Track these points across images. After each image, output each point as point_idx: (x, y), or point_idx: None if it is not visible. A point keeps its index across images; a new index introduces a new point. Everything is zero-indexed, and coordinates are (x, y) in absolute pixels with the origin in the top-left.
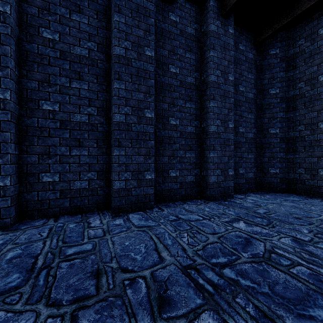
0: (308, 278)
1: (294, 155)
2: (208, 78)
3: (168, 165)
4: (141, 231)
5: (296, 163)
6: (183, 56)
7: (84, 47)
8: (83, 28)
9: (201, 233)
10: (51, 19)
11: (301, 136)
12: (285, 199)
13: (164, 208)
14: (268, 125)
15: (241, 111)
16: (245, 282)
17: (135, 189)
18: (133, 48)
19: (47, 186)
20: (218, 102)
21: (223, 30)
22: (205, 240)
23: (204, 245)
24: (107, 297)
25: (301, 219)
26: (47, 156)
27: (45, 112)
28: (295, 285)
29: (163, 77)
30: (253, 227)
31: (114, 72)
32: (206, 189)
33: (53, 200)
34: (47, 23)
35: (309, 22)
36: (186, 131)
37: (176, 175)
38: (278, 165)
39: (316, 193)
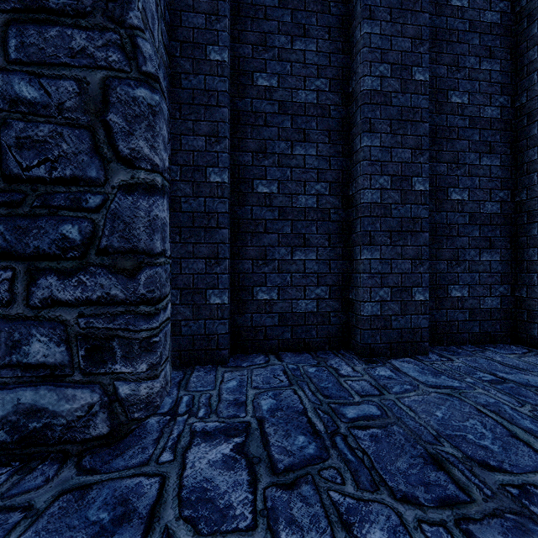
0: None
1: None
2: (534, 102)
3: (447, 277)
4: (446, 395)
5: None
6: (476, 70)
7: (311, 89)
8: (309, 60)
9: None
10: (267, 58)
11: None
12: None
13: (448, 355)
14: None
15: None
16: None
17: (396, 317)
18: (393, 74)
19: (263, 307)
20: None
21: None
22: None
23: None
24: (499, 510)
25: None
26: (263, 262)
27: (260, 197)
28: None
29: (438, 116)
30: None
31: (362, 120)
32: (529, 324)
33: (270, 328)
34: (263, 65)
35: None
36: (483, 212)
37: (462, 295)
38: None
39: None
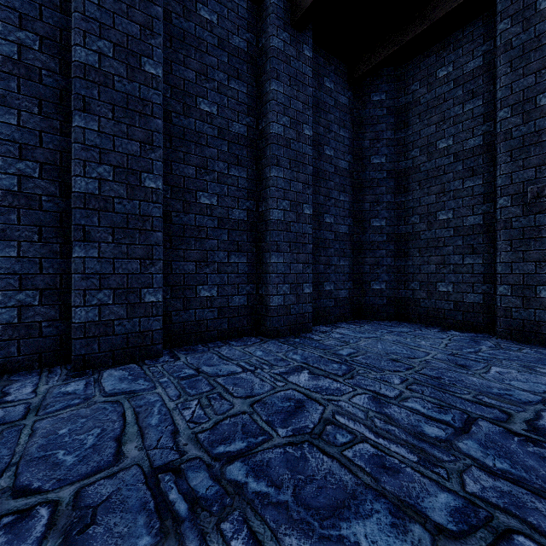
0: (367, 463)
1: (406, 262)
2: (268, 128)
3: (196, 278)
4: (109, 404)
5: (409, 274)
6: (225, 86)
7: (8, 38)
8: (6, 0)
9: (224, 398)
10: None
11: (414, 231)
12: (389, 331)
13: (182, 354)
14: (370, 214)
15: (328, 188)
16: (256, 486)
17: (122, 321)
18: (117, 56)
19: None
20: (285, 170)
21: (295, 49)
22: (225, 410)
23: (219, 419)
24: None
25: (399, 362)
26: None
27: None
28: (340, 481)
29: (186, 118)
30: (320, 381)
31: (74, 96)
32: (266, 317)
33: None
34: None
35: (425, 57)
36: (231, 218)
37: (211, 295)
38: (385, 278)
39: (434, 319)
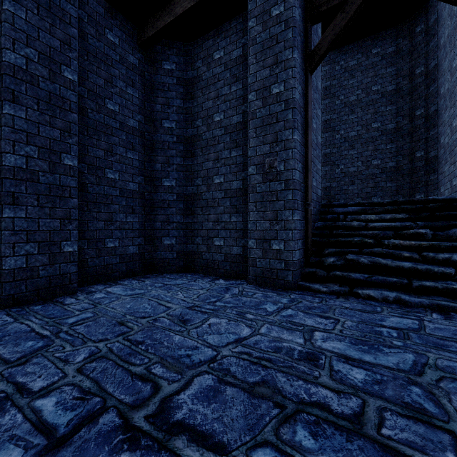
0: None
1: (193, 219)
2: (0, 55)
3: None
4: None
5: (195, 230)
6: None
7: None
8: None
9: None
10: None
11: (199, 192)
12: (164, 284)
13: None
14: (162, 174)
15: (111, 143)
16: None
17: None
18: None
19: None
20: (30, 110)
21: None
22: None
23: None
24: None
25: (122, 325)
26: None
27: None
28: None
29: None
30: None
31: None
32: None
33: None
34: None
35: (206, 39)
36: None
37: None
38: (175, 233)
39: (211, 269)
